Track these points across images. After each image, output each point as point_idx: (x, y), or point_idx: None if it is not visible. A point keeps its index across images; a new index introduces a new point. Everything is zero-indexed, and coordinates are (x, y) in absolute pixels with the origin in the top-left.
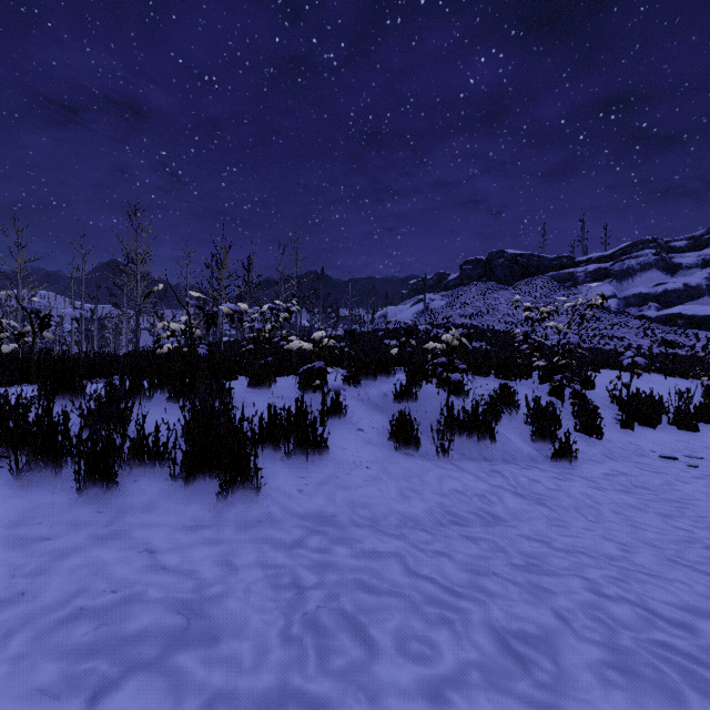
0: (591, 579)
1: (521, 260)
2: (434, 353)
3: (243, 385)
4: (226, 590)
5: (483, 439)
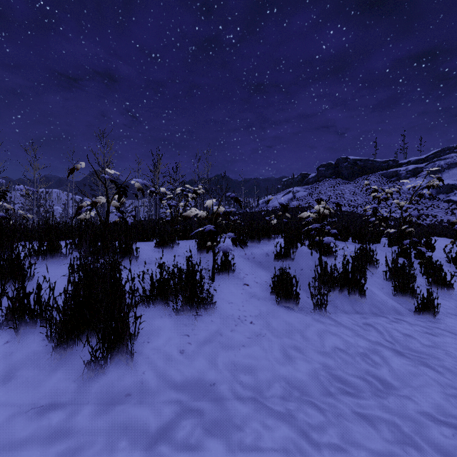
0: None
1: (360, 163)
2: (307, 221)
3: (153, 246)
4: None
5: (352, 294)
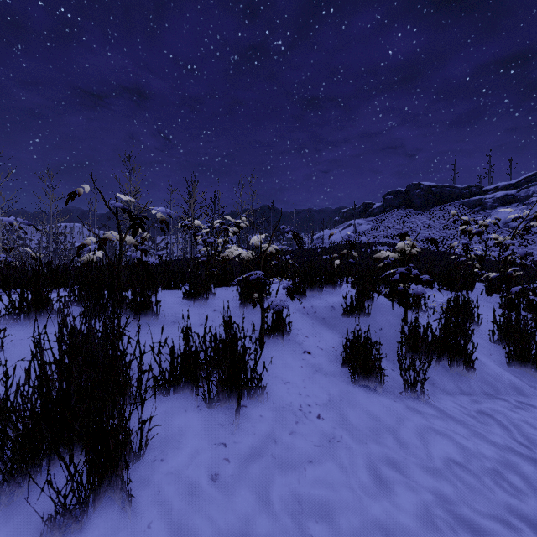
0: None
1: (435, 190)
2: (386, 262)
3: (181, 296)
4: None
5: (454, 365)
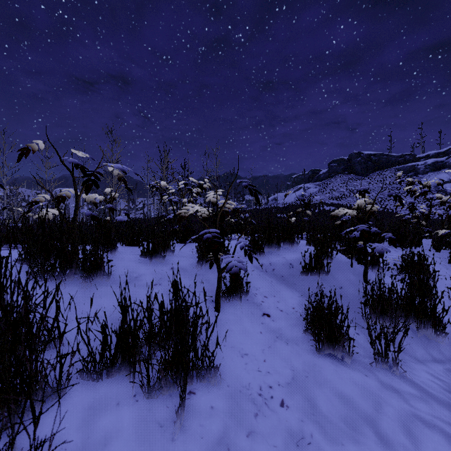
0: None
1: (374, 158)
2: (343, 220)
3: (140, 253)
4: None
5: (421, 327)
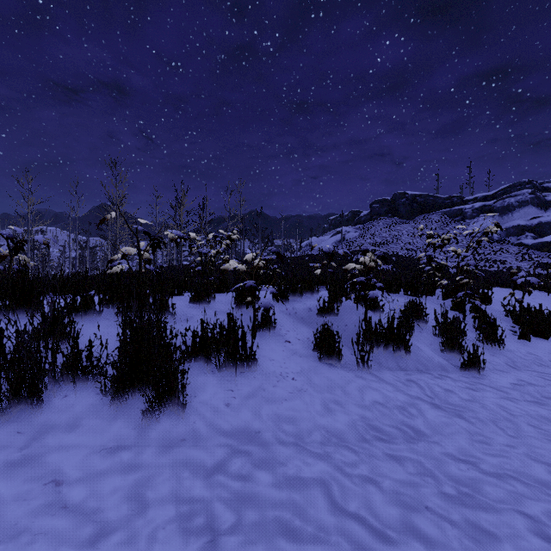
0: (534, 517)
1: (420, 199)
2: (353, 273)
3: (186, 301)
4: (128, 539)
5: (398, 350)
